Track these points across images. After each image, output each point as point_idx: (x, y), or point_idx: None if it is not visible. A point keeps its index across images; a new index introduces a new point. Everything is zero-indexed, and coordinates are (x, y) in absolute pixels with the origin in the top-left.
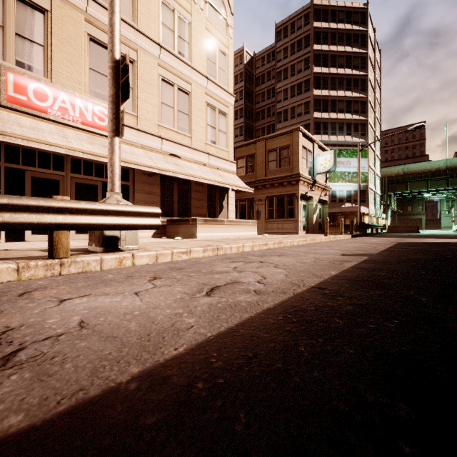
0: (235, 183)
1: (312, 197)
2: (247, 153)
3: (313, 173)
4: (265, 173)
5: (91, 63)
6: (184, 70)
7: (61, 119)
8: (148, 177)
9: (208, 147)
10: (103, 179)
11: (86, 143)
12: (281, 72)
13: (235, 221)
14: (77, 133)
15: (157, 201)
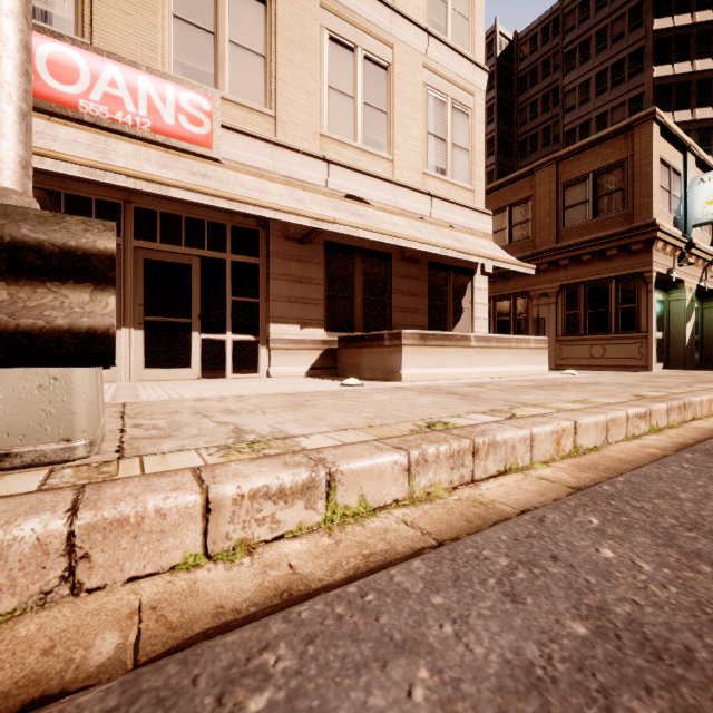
0: (491, 254)
1: (681, 282)
2: (512, 200)
3: (685, 225)
4: (558, 236)
5: (177, 6)
6: (377, 16)
7: (107, 121)
8: (298, 246)
9: (429, 181)
10: (202, 252)
11: (151, 165)
12: (575, 51)
13: (495, 339)
14: (139, 150)
15: (318, 298)
